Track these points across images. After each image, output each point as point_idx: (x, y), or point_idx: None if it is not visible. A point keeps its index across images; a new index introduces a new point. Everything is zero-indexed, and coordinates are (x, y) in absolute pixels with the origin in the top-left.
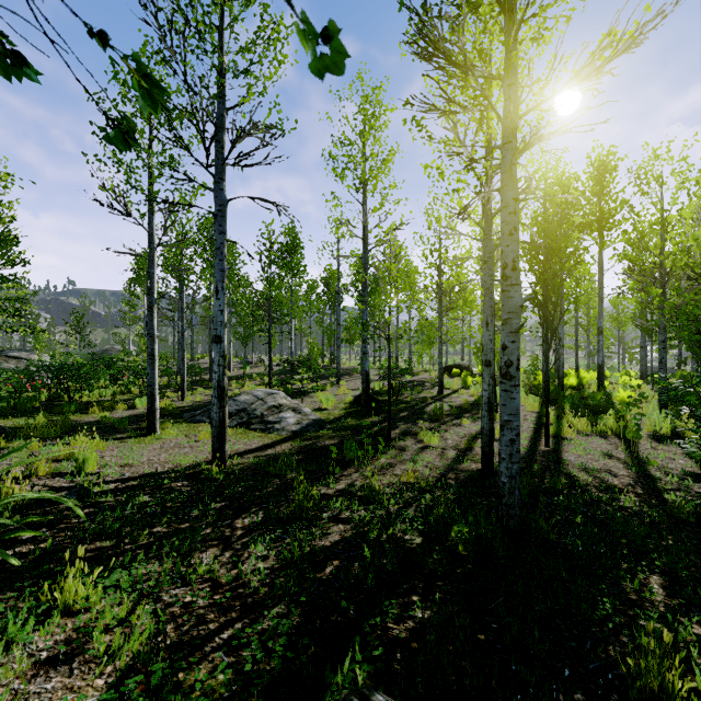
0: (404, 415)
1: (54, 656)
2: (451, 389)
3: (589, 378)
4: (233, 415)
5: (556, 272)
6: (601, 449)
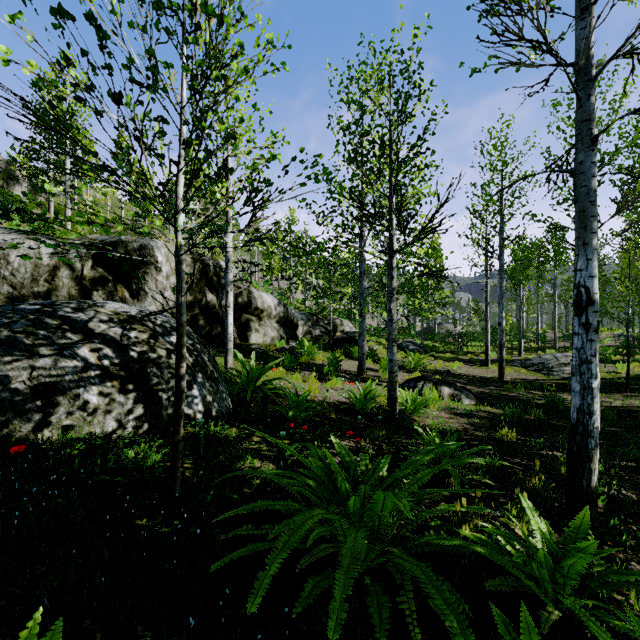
0: None
1: None
2: None
3: None
4: (535, 365)
5: None
6: None
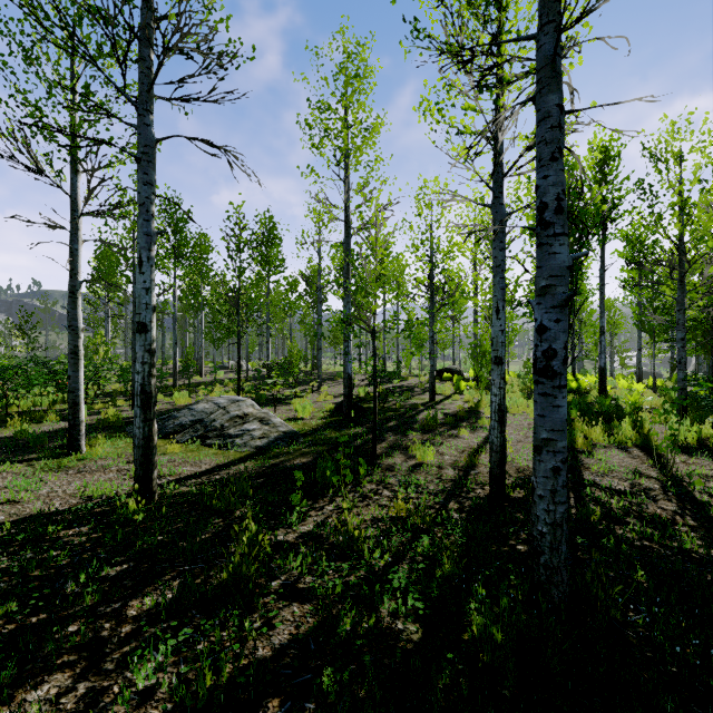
0: (392, 425)
1: None
2: (443, 394)
3: (589, 382)
4: (187, 427)
5: (574, 252)
6: (626, 465)
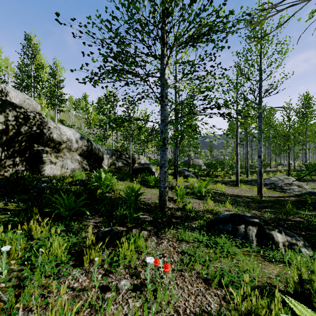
0: None
1: (226, 210)
2: None
3: None
4: (268, 184)
5: None
6: None
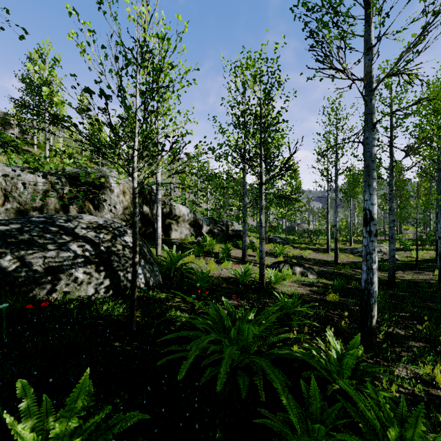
0: None
1: None
2: None
3: None
4: (359, 252)
5: None
6: None
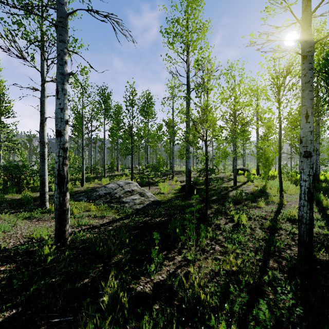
0: (215, 199)
1: None
2: (241, 182)
3: None
4: (102, 196)
5: None
6: None
